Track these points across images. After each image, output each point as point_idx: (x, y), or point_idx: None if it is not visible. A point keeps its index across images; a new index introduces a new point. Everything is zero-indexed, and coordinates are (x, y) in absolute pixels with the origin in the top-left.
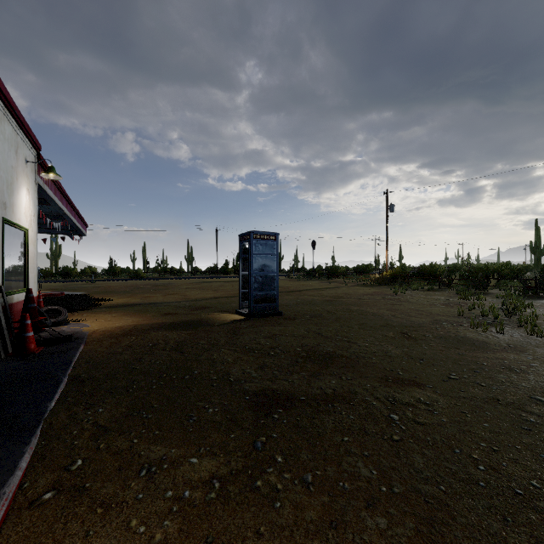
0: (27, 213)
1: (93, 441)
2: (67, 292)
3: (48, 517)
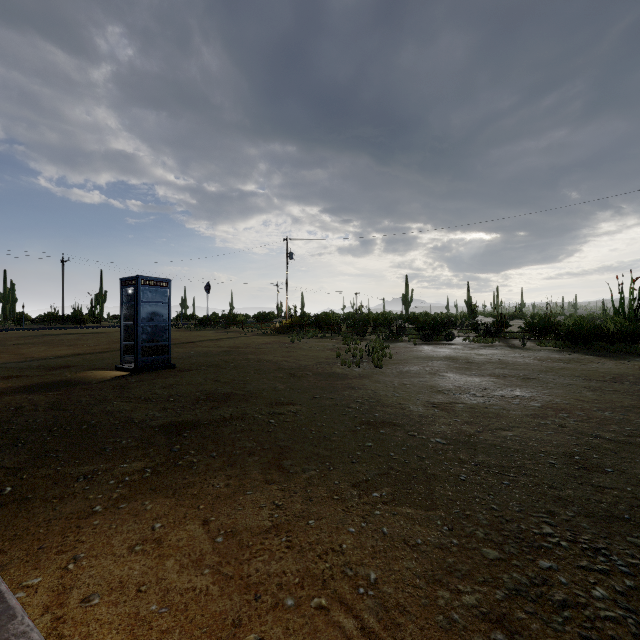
0: None
1: (11, 476)
2: None
3: (7, 514)
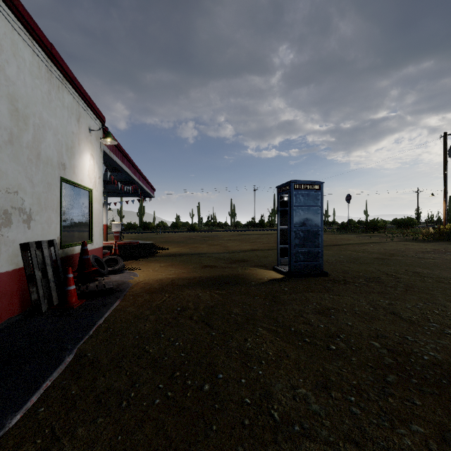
0: (91, 175)
1: None
2: (141, 241)
3: None
